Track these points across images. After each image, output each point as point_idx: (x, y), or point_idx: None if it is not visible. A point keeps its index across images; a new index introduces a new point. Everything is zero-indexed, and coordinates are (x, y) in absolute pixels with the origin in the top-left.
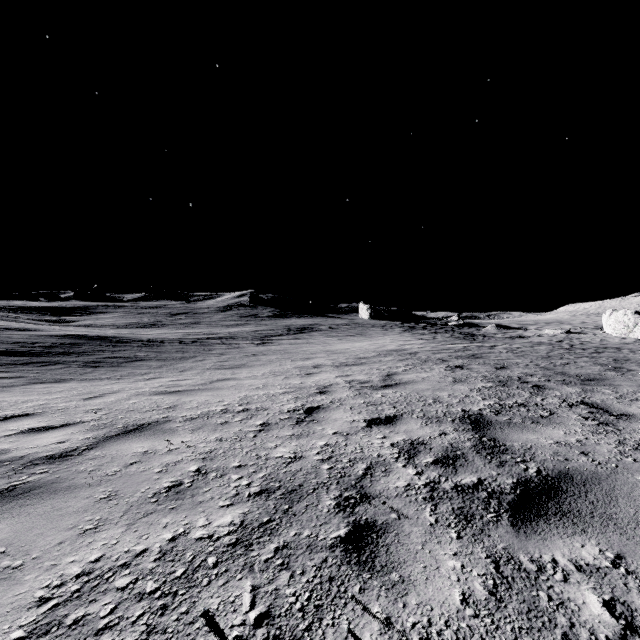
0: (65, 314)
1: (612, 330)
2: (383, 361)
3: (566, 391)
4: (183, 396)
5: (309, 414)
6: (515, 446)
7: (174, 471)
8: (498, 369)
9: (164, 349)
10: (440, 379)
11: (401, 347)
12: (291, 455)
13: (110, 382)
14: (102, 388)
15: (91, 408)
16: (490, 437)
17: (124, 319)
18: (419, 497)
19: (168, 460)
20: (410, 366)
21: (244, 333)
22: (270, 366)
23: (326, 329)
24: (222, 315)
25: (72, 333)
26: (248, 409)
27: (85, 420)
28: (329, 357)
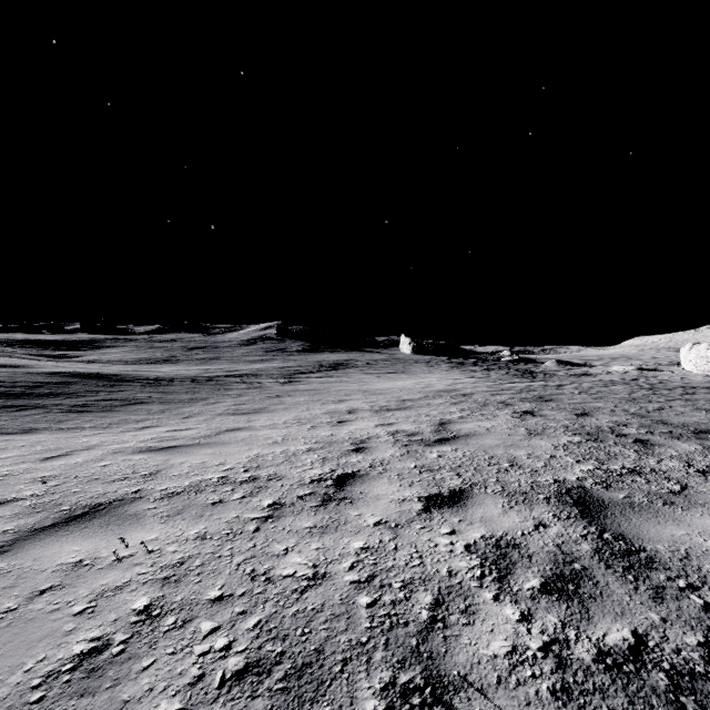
0: (68, 348)
1: (693, 366)
2: (432, 405)
3: (683, 449)
4: (174, 455)
5: (340, 487)
6: (662, 552)
7: (106, 611)
8: (579, 416)
9: (172, 389)
10: (510, 430)
11: (451, 387)
12: (308, 571)
13: (92, 433)
14: (76, 442)
15: (42, 475)
16: (614, 532)
17: (134, 354)
18: (542, 688)
19: (106, 583)
20: (467, 411)
21: (269, 370)
22: (295, 411)
23: (363, 365)
24: (245, 349)
25: (67, 370)
26: (256, 477)
27: (22, 496)
28: (367, 399)
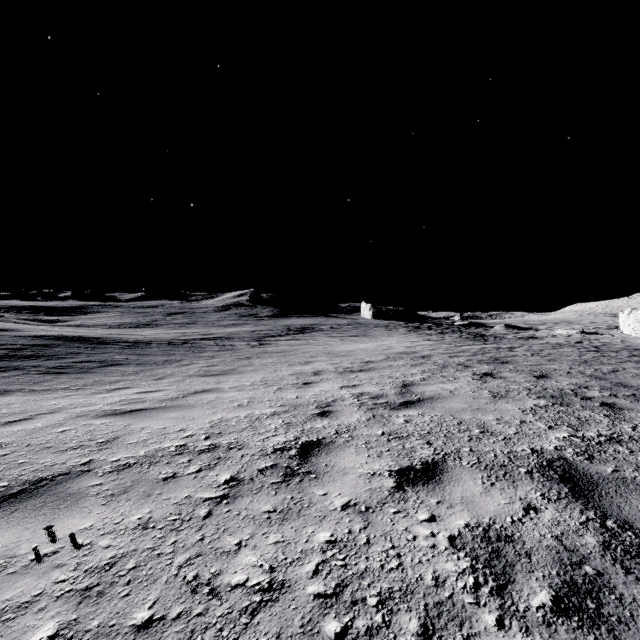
0: (59, 314)
1: (631, 330)
2: (394, 366)
3: None
4: (137, 419)
5: (304, 458)
6: None
7: None
8: (539, 378)
9: (149, 351)
10: (474, 393)
11: (410, 349)
12: (263, 578)
13: (63, 394)
14: (44, 404)
15: None
16: (618, 519)
17: (118, 319)
18: None
19: (11, 597)
20: (428, 373)
21: (241, 333)
22: (263, 372)
23: (327, 329)
24: (220, 315)
25: (52, 333)
26: (216, 446)
27: None
28: (331, 361)
